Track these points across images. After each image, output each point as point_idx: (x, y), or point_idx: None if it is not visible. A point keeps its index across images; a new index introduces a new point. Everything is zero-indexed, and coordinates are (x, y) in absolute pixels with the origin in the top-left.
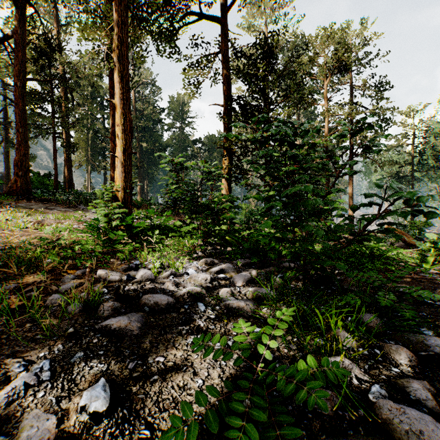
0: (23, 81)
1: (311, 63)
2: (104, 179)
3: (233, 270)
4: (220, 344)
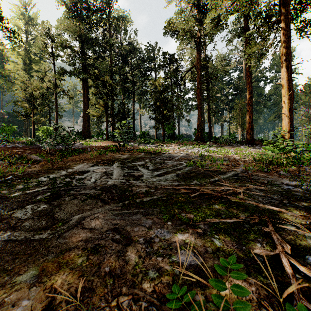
0: (200, 85)
1: None
2: (221, 128)
3: None
4: None
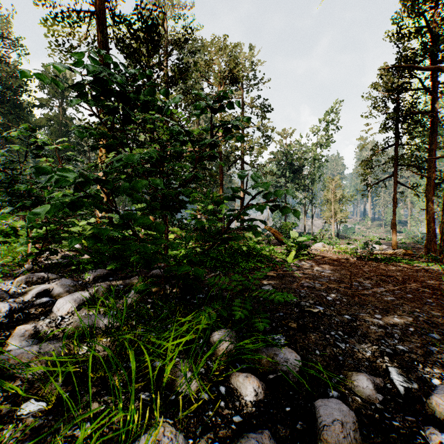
0: None
1: (207, 68)
2: None
3: (68, 289)
4: None
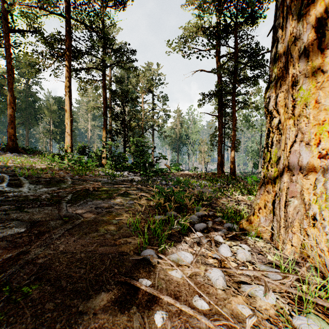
0: None
1: (135, 83)
2: None
3: (128, 172)
4: (142, 172)
